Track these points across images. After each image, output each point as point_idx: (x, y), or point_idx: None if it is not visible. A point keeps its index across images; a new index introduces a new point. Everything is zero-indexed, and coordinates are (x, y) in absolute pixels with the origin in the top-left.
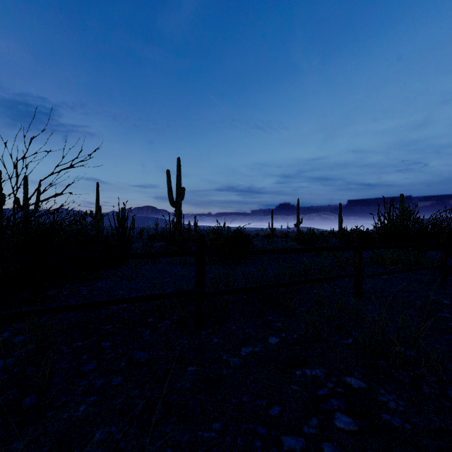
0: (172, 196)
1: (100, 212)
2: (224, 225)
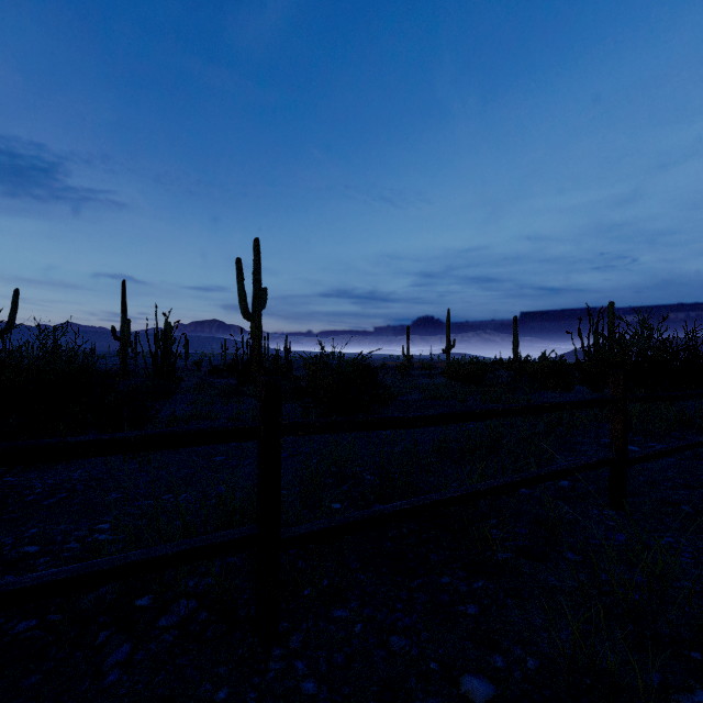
0: (246, 303)
1: (129, 330)
2: (332, 351)
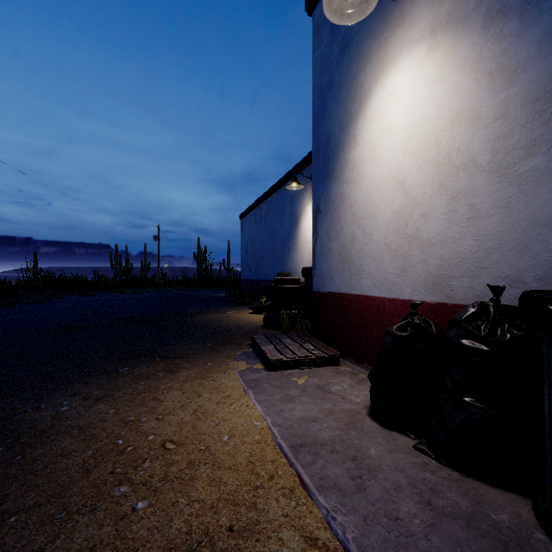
0: None
1: None
2: None
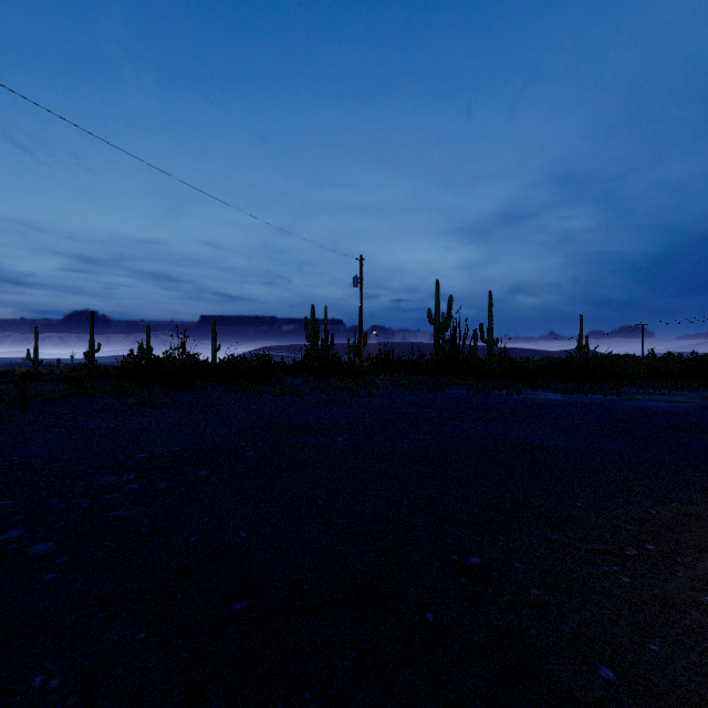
0: None
1: None
2: None
